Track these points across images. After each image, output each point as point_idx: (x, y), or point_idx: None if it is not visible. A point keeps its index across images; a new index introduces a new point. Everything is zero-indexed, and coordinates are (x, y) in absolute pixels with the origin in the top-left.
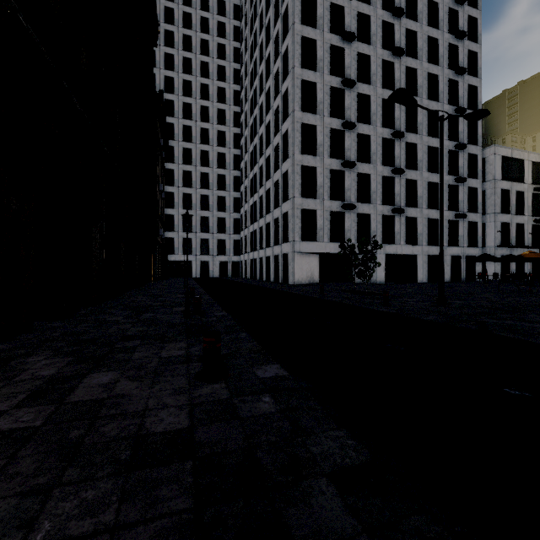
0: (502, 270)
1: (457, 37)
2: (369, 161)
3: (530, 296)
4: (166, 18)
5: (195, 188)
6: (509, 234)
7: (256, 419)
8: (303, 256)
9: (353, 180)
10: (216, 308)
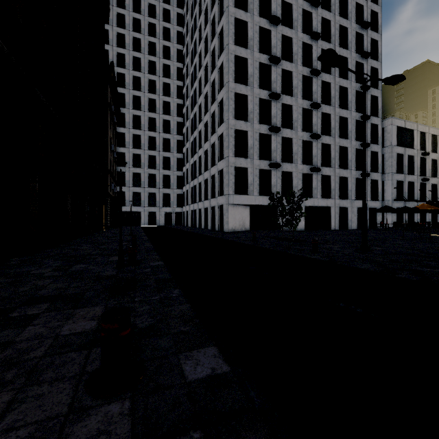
0: (397, 219)
1: (363, 27)
2: (291, 127)
3: (433, 242)
4: (118, 2)
5: (143, 149)
6: (402, 190)
7: None
8: (236, 207)
9: (279, 143)
10: (153, 257)
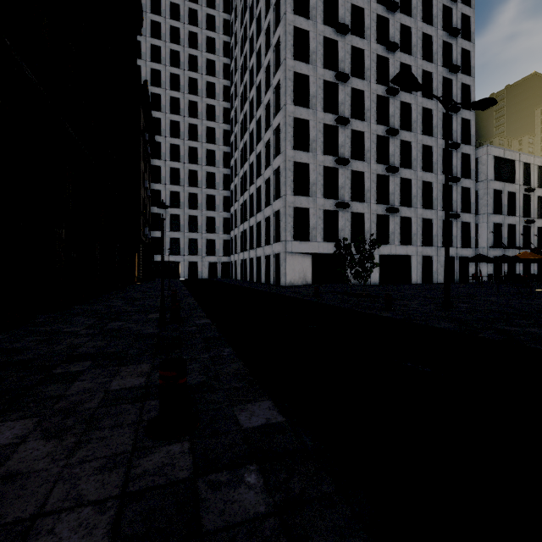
0: (494, 271)
1: (451, 34)
2: (363, 159)
3: (533, 298)
4: (153, 8)
5: (183, 186)
6: (501, 235)
7: (232, 537)
8: (295, 256)
9: (347, 177)
10: (199, 314)
